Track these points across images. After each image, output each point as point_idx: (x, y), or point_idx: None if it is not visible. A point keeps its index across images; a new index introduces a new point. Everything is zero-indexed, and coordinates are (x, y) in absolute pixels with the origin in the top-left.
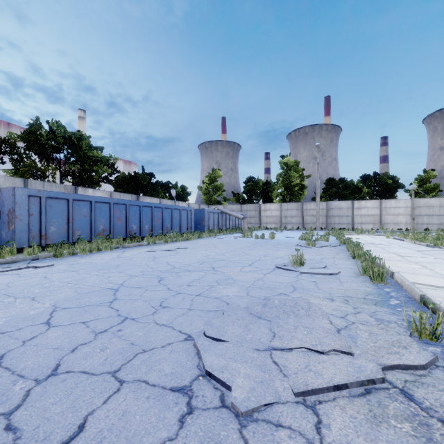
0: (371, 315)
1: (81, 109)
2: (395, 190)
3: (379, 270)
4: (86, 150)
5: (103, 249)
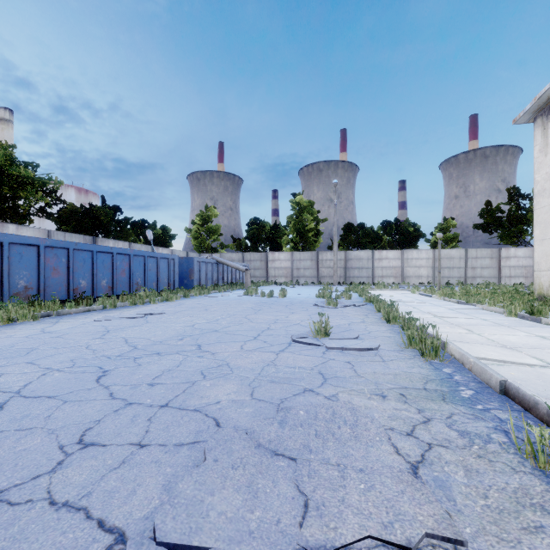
0: (449, 424)
1: (5, 108)
2: (416, 239)
3: (432, 341)
4: (5, 165)
5: (19, 319)
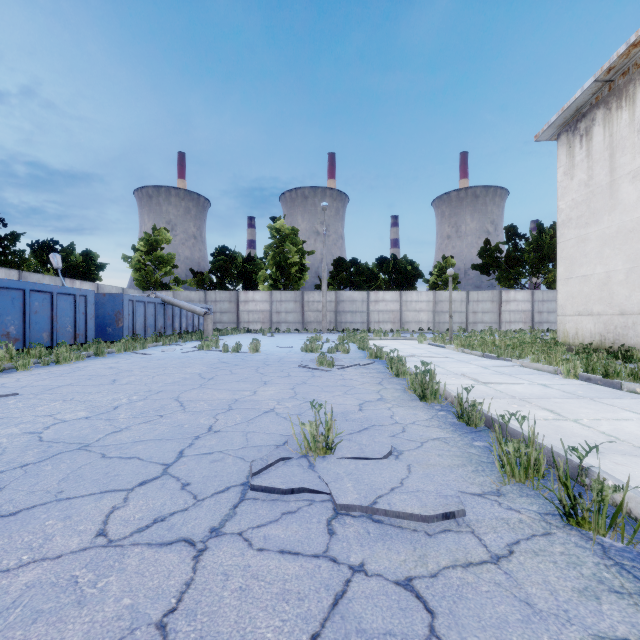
0: None
1: None
2: (415, 279)
3: (600, 490)
4: None
5: None
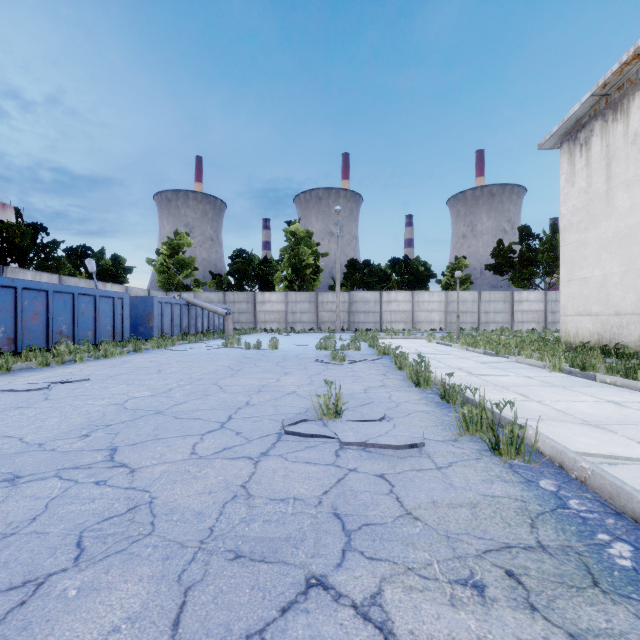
0: None
1: None
2: (427, 280)
3: (511, 430)
4: None
5: None
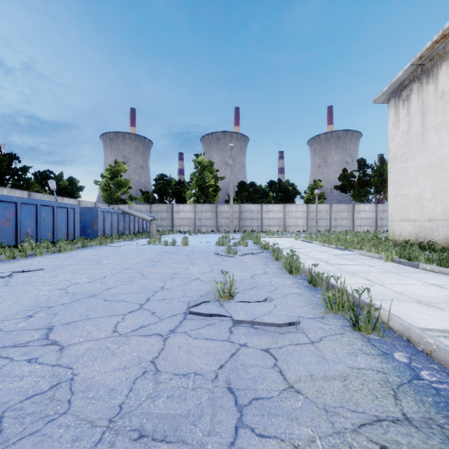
0: None
1: None
2: (294, 196)
3: (369, 311)
4: None
5: None
